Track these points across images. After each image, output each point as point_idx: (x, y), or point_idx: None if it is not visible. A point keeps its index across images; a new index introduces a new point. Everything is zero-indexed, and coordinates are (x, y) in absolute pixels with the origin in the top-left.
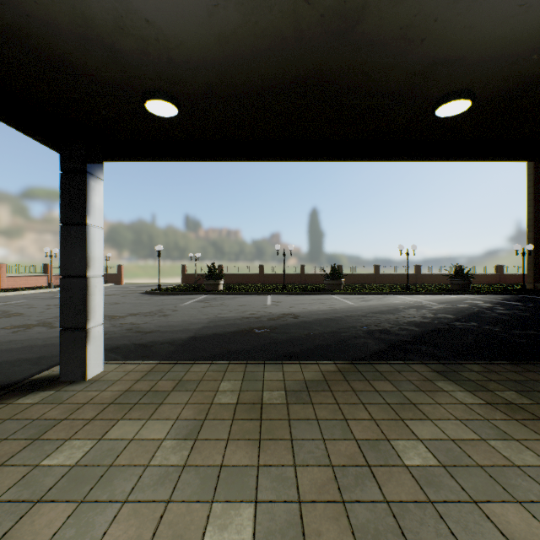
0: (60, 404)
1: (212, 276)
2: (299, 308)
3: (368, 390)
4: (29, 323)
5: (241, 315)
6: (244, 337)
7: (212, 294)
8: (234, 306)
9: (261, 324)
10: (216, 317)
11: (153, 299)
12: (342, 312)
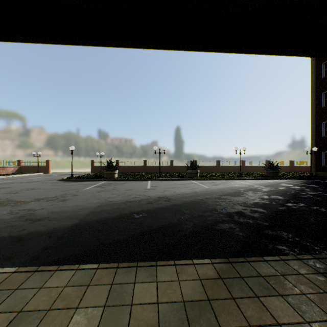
0: None
1: (110, 168)
2: (170, 191)
3: (268, 323)
4: None
5: (126, 199)
6: (123, 225)
7: (109, 180)
8: (123, 190)
9: (141, 208)
10: (105, 201)
11: (64, 184)
12: (202, 195)
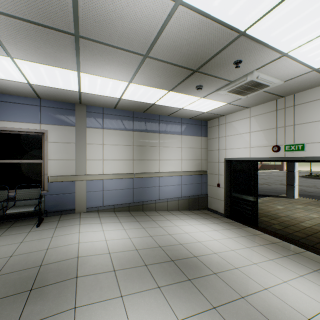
0: (290, 200)
1: None
2: None
3: None
4: (260, 183)
5: None
6: None
7: None
8: None
9: None
10: None
11: (307, 180)
12: None
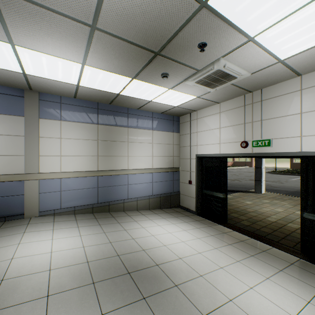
0: (258, 195)
1: None
2: None
3: None
4: (232, 179)
5: None
6: None
7: None
8: None
9: None
10: None
11: (272, 175)
12: None
